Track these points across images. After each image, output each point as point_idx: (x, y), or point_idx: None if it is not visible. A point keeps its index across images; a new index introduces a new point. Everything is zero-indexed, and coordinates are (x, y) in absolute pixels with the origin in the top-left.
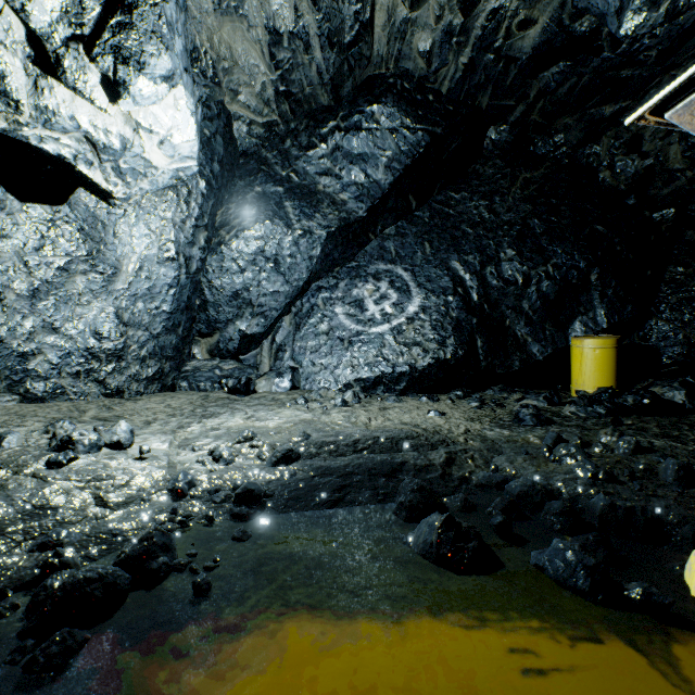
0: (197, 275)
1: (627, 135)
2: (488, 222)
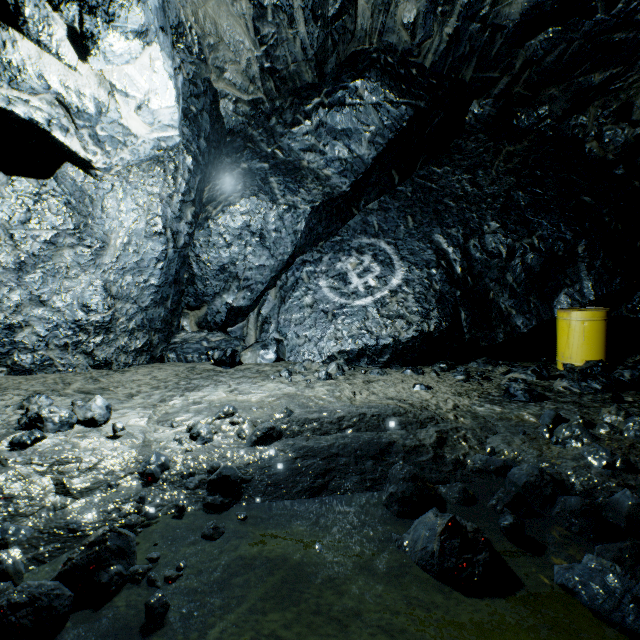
0: (184, 249)
1: (615, 104)
2: (471, 195)
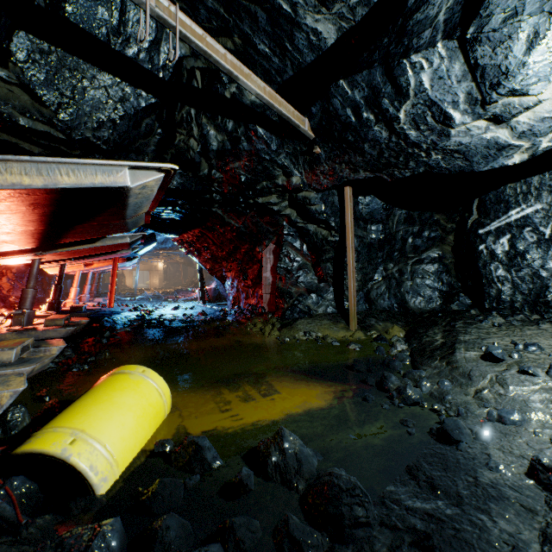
0: None
1: None
2: None
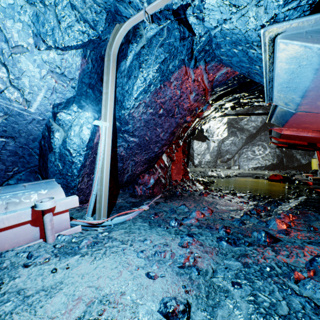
0: (219, 148)
1: None
2: None
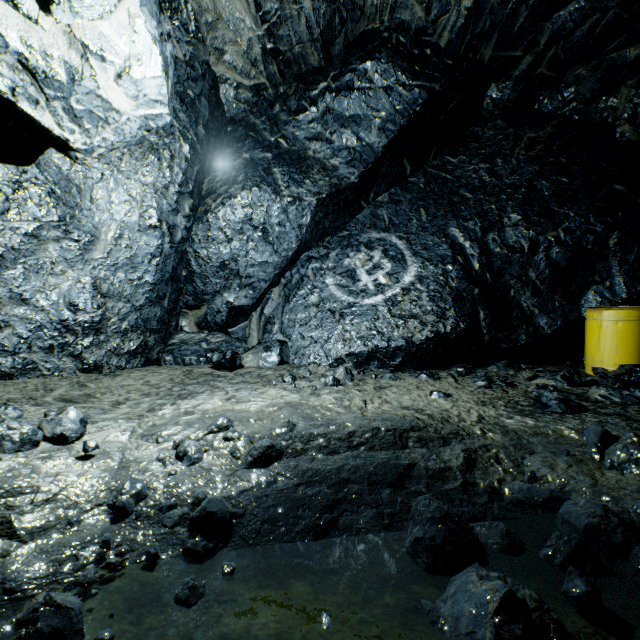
0: (182, 244)
1: None
2: (489, 185)
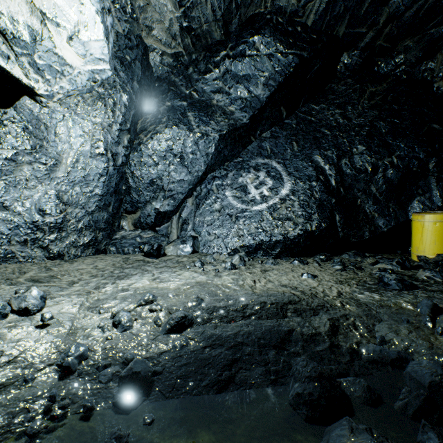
0: (122, 167)
1: None
2: (342, 125)
